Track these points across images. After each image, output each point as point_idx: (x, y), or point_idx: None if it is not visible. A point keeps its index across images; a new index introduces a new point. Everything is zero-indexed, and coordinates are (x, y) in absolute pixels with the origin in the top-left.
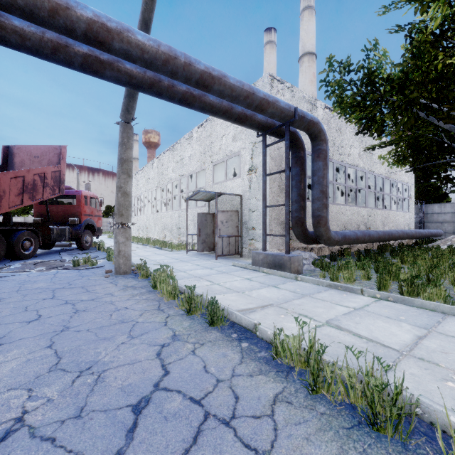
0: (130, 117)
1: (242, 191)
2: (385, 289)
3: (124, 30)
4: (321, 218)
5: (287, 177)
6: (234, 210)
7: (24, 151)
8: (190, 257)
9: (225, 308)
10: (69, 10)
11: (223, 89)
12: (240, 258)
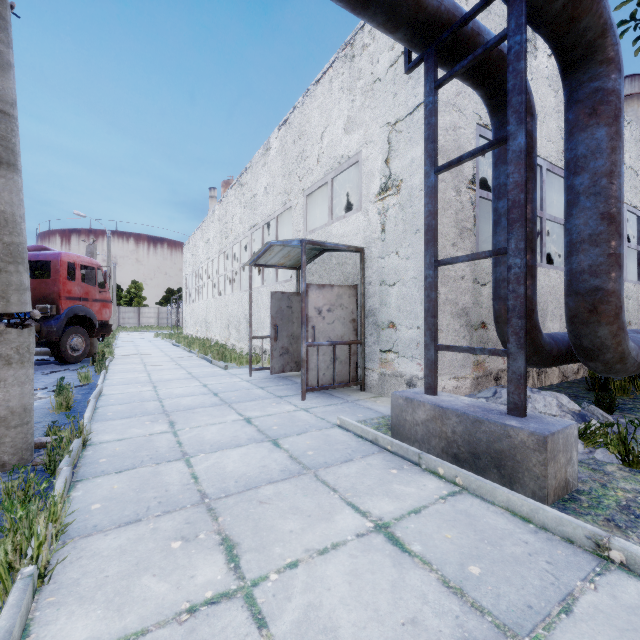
0: None
1: (364, 241)
2: None
3: None
4: (605, 297)
5: (518, 155)
6: (346, 284)
7: None
8: (249, 388)
9: None
10: None
11: None
12: (360, 393)
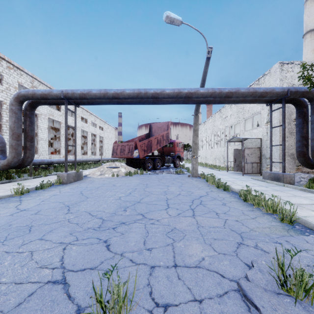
0: (197, 112)
1: (262, 135)
2: None
3: (196, 91)
4: None
5: (283, 129)
6: (257, 147)
7: (155, 126)
8: (228, 174)
9: (231, 187)
10: (181, 93)
11: (238, 95)
12: (260, 176)
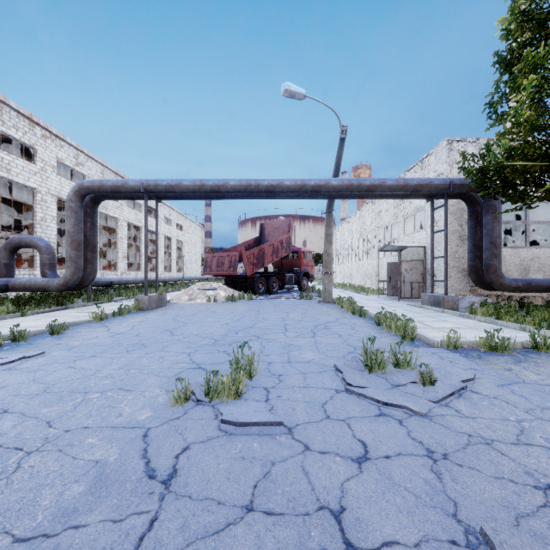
0: (331, 210)
1: (426, 242)
2: (502, 319)
3: (326, 183)
4: (490, 266)
5: (445, 235)
6: (420, 259)
7: (270, 226)
8: (378, 299)
9: (370, 312)
10: (305, 185)
11: (383, 189)
12: None
